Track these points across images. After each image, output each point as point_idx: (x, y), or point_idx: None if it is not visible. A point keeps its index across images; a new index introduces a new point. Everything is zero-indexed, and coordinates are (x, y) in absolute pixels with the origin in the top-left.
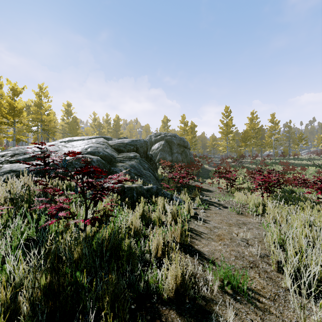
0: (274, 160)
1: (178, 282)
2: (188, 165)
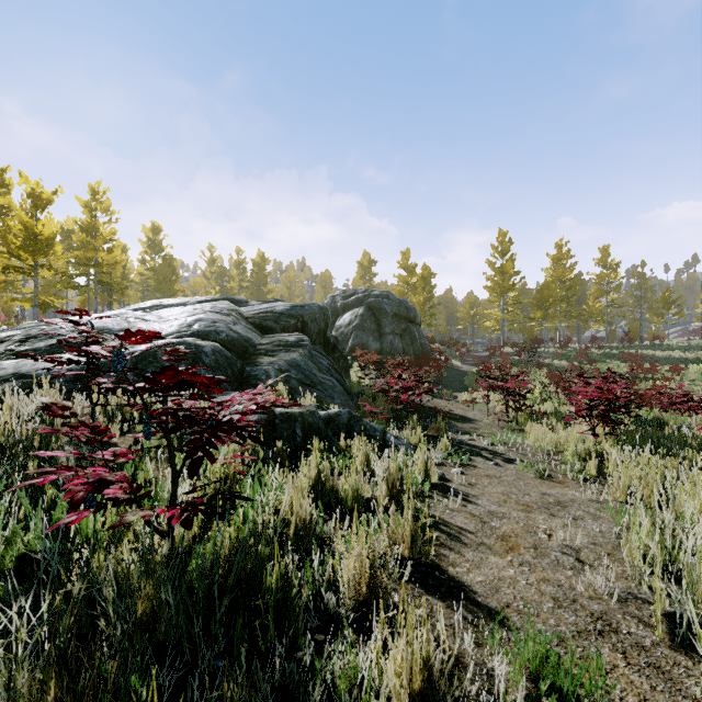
0: (609, 349)
1: (416, 686)
2: (418, 360)
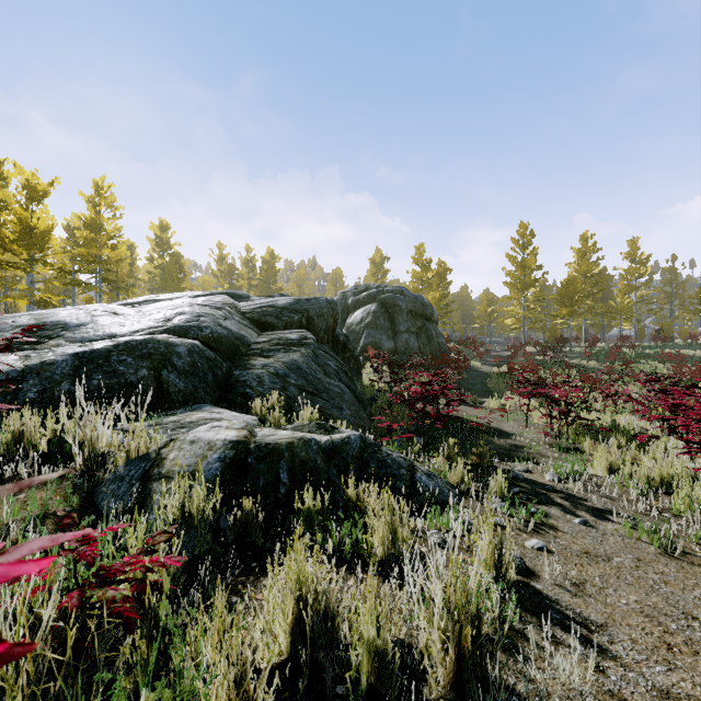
0: (641, 348)
1: None
2: (436, 361)
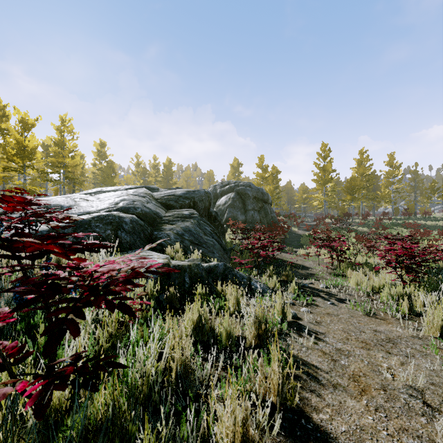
0: (395, 220)
1: None
2: (270, 227)
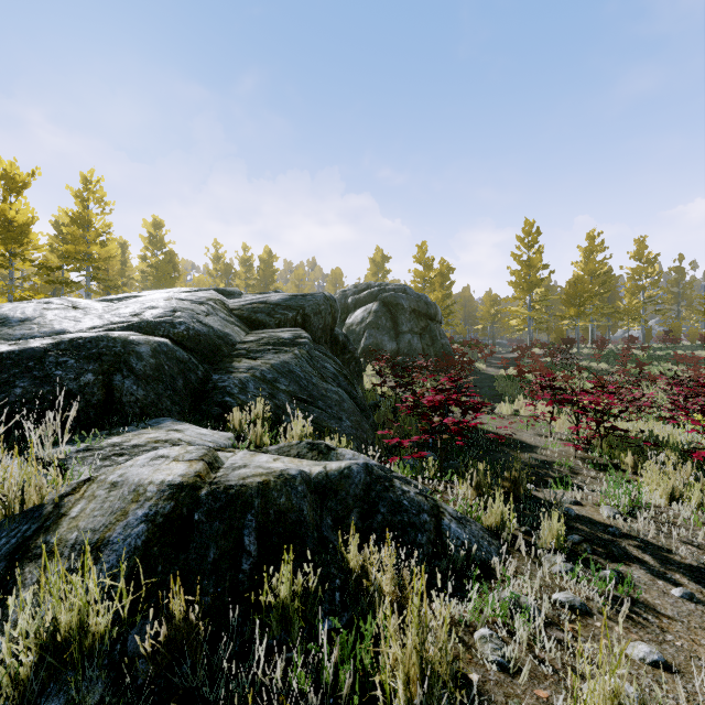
0: (651, 350)
1: None
2: (441, 363)
